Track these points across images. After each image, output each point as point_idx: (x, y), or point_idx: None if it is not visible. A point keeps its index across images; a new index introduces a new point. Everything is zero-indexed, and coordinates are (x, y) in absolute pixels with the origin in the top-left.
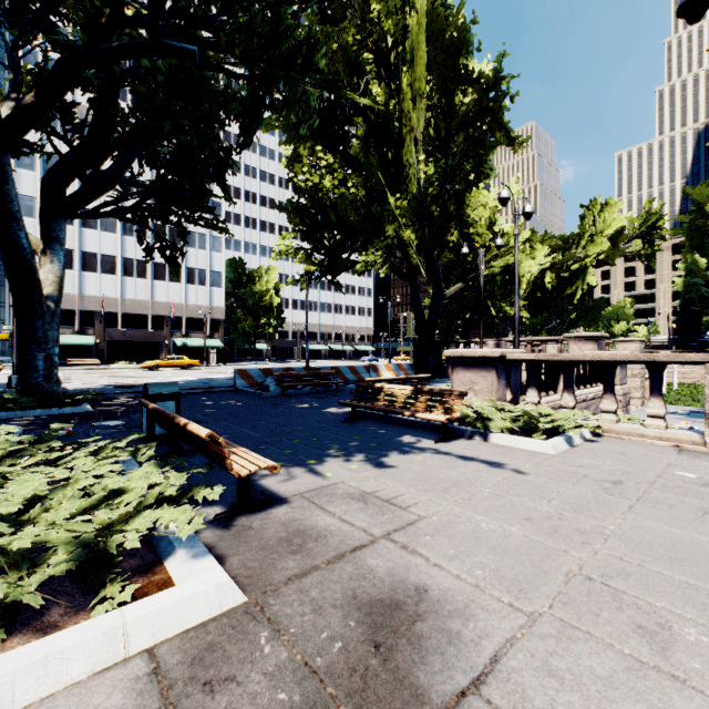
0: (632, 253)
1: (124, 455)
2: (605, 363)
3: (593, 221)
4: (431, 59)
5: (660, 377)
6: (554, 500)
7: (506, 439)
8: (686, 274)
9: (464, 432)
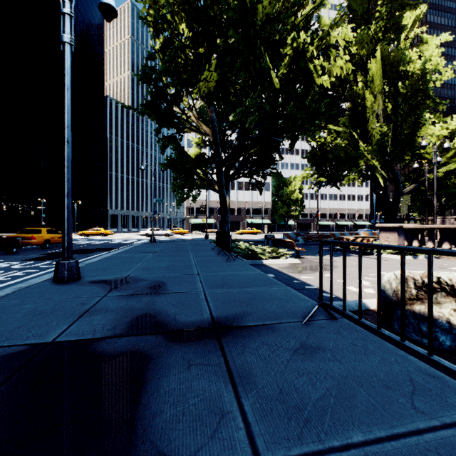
0: None
1: (269, 248)
2: (444, 229)
3: None
4: (385, 72)
5: None
6: None
7: (387, 255)
8: None
9: (374, 254)
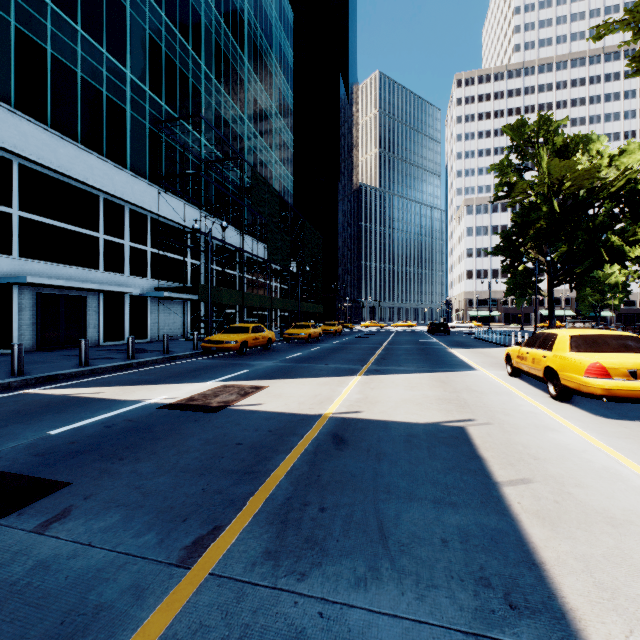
0: None
1: None
2: None
3: None
4: None
5: None
6: None
7: None
8: None
9: None
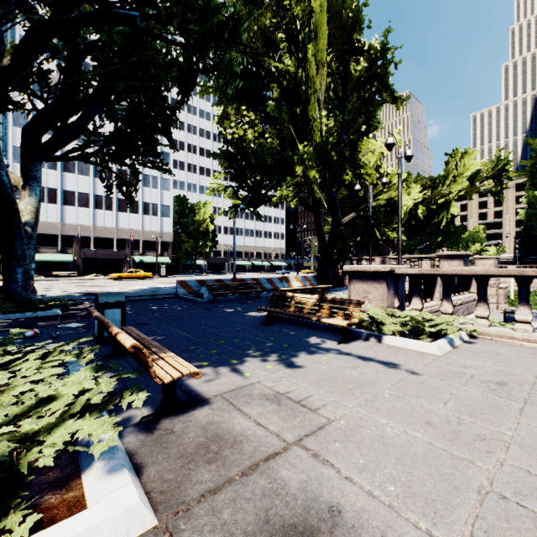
0: (485, 190)
1: (68, 359)
2: (479, 277)
3: (455, 165)
4: (331, 35)
5: (528, 288)
6: (449, 402)
7: (398, 341)
8: (527, 206)
9: (361, 334)
